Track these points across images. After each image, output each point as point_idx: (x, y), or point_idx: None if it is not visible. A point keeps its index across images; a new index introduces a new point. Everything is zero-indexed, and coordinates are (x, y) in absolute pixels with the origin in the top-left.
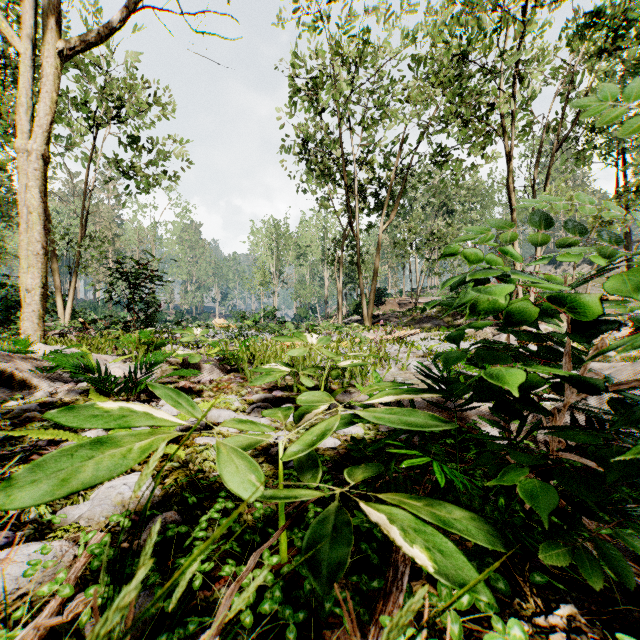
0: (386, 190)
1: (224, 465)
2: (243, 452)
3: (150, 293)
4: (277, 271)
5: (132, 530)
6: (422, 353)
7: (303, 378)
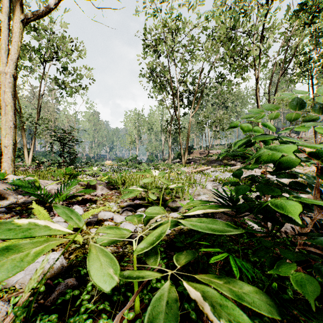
0: (193, 95)
1: (94, 267)
2: (109, 254)
3: (71, 148)
4: (138, 136)
5: (47, 290)
6: (212, 179)
7: (150, 194)
